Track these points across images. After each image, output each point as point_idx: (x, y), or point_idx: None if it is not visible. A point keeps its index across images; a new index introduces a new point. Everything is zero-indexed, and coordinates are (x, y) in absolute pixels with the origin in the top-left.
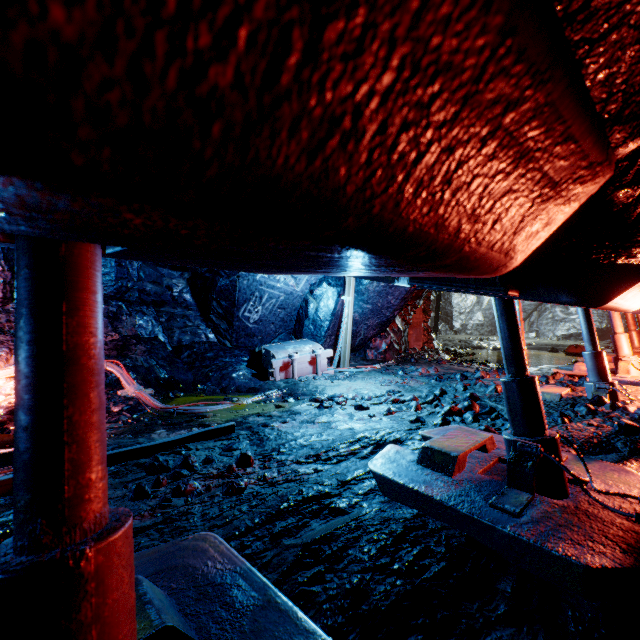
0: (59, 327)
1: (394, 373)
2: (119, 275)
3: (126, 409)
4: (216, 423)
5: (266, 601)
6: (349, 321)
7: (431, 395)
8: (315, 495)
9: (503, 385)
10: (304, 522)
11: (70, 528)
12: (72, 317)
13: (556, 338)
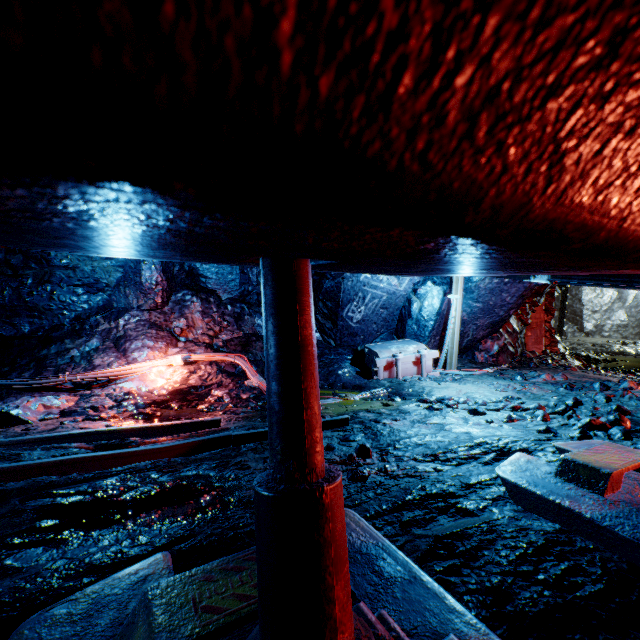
0: (295, 323)
1: (510, 378)
2: (242, 281)
3: (252, 397)
4: (329, 415)
5: (412, 577)
6: (456, 321)
7: (561, 405)
8: (439, 493)
9: None
10: (431, 516)
11: (309, 470)
12: (302, 315)
13: None
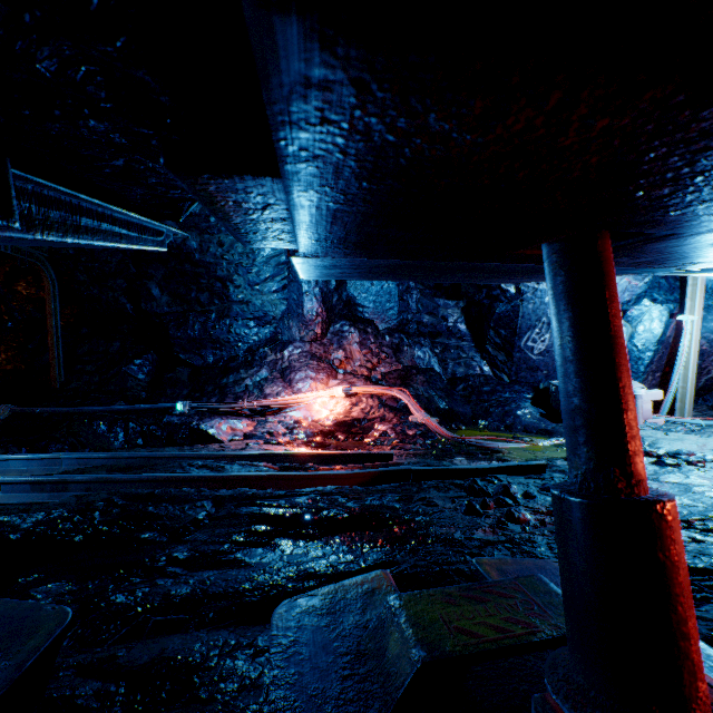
0: (604, 311)
1: None
2: (401, 309)
3: (418, 434)
4: (515, 460)
5: (709, 660)
6: (692, 351)
7: None
8: (708, 568)
9: None
10: (703, 596)
11: (635, 482)
12: (611, 303)
13: None
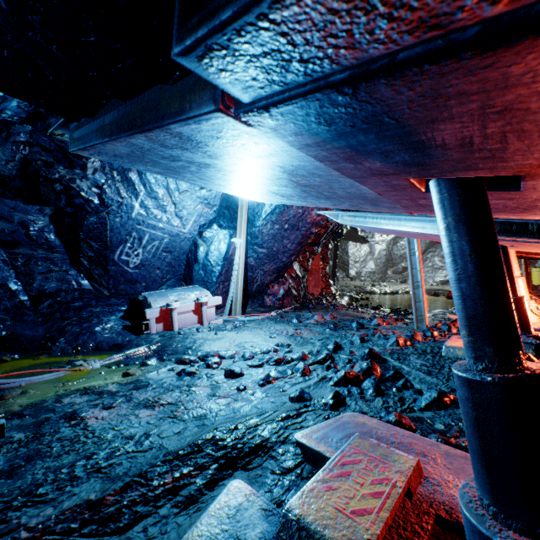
0: None
1: (288, 321)
2: None
3: None
4: (5, 412)
5: None
6: (240, 265)
7: (324, 350)
8: None
9: (465, 389)
10: None
11: None
12: None
13: (436, 283)
